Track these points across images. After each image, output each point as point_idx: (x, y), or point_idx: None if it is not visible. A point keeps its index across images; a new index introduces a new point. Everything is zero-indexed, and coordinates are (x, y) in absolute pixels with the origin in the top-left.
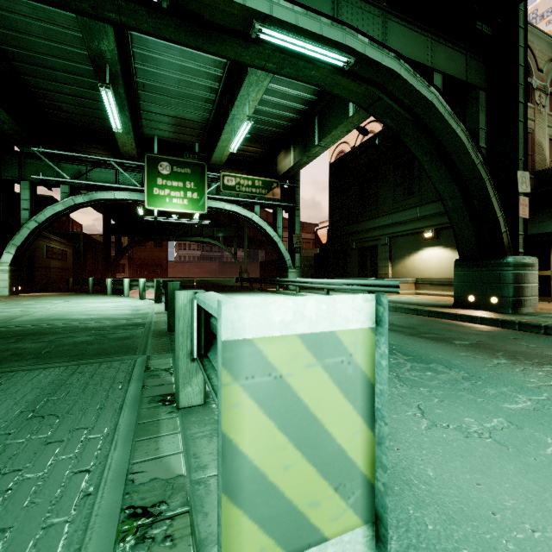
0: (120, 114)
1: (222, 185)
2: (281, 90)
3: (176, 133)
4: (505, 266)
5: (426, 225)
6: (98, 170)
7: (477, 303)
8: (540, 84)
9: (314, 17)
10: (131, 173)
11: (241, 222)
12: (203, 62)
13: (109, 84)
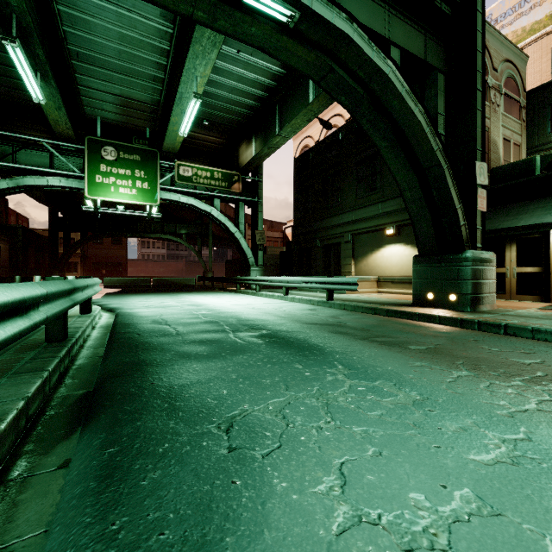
0: (44, 83)
1: (177, 176)
2: (237, 71)
3: (124, 115)
4: (464, 261)
5: (388, 222)
6: (28, 152)
7: (436, 300)
8: (495, 83)
9: None
10: (69, 158)
11: (206, 219)
12: (145, 31)
13: (14, 37)
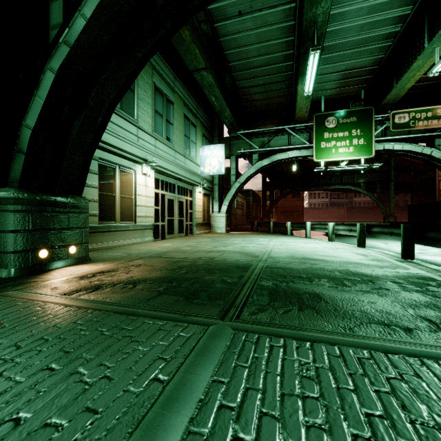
0: None
1: (392, 125)
2: None
3: (339, 88)
4: None
5: None
6: (276, 138)
7: None
8: None
9: None
10: (300, 135)
11: None
12: None
13: (319, 45)
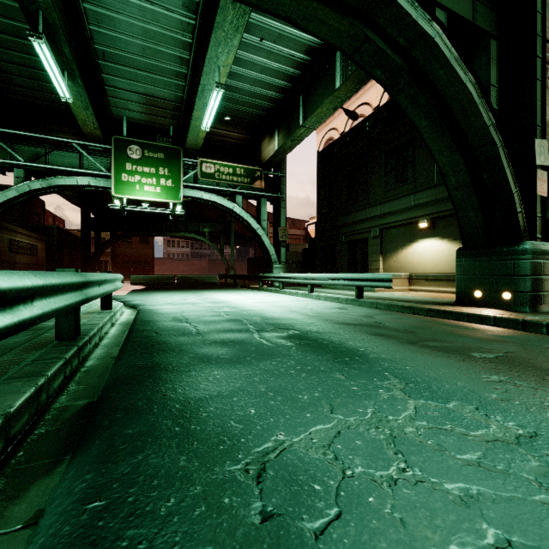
0: (71, 82)
1: (200, 173)
2: (260, 61)
3: (148, 114)
4: (522, 253)
5: (421, 214)
6: (59, 153)
7: (485, 299)
8: (547, 56)
9: None
10: (97, 158)
11: (228, 217)
12: (168, 24)
13: (40, 33)
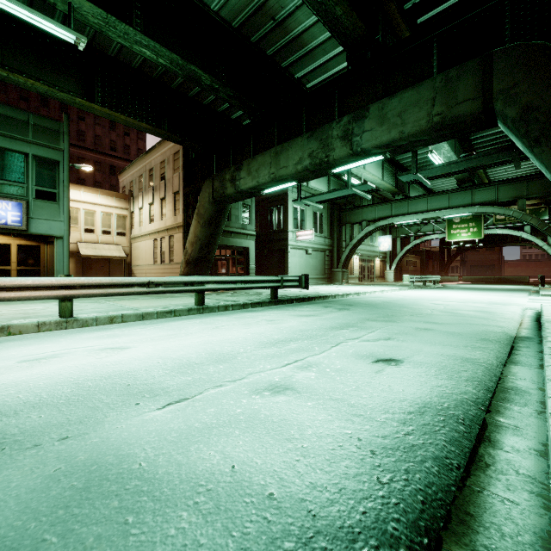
0: None
1: (495, 220)
2: (512, 172)
3: None
4: None
5: None
6: (425, 226)
7: None
8: None
9: (457, 209)
10: (440, 224)
11: None
12: None
13: None
